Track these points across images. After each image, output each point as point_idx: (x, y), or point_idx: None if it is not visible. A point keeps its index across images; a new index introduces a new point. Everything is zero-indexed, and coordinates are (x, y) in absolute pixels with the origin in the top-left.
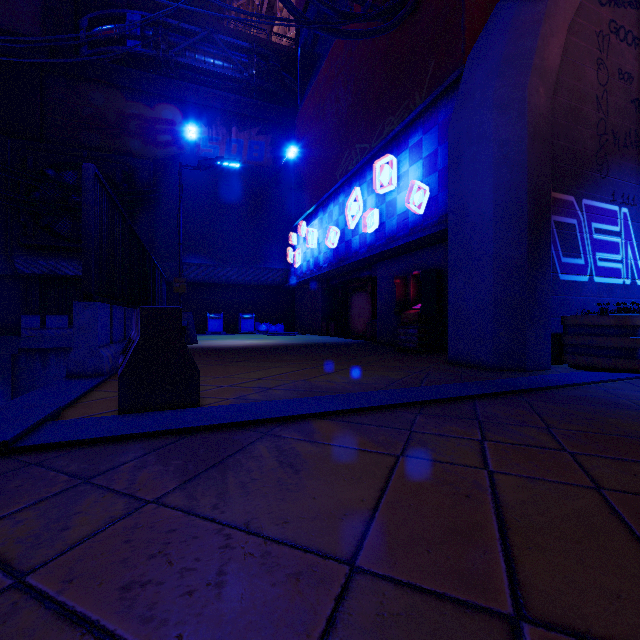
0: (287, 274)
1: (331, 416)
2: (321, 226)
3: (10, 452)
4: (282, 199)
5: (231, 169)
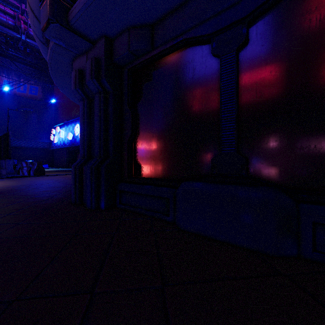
0: (50, 144)
1: (66, 175)
2: (66, 131)
3: (27, 177)
4: (48, 114)
5: (22, 100)
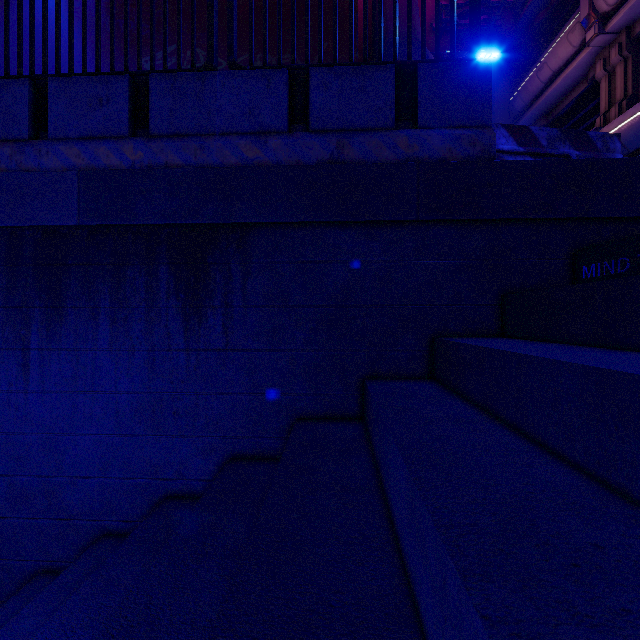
0: None
1: None
2: None
3: None
4: None
5: None
